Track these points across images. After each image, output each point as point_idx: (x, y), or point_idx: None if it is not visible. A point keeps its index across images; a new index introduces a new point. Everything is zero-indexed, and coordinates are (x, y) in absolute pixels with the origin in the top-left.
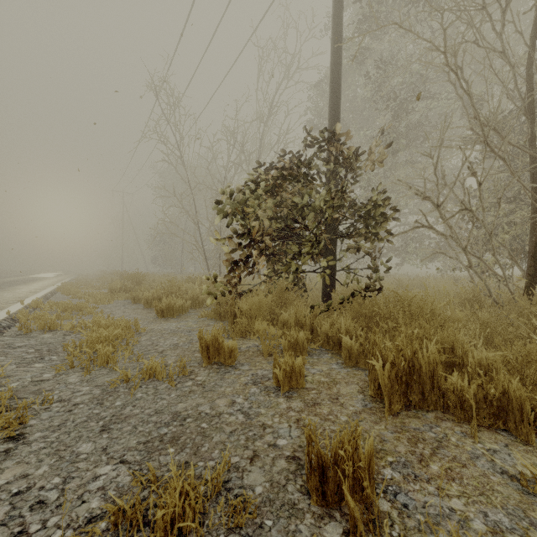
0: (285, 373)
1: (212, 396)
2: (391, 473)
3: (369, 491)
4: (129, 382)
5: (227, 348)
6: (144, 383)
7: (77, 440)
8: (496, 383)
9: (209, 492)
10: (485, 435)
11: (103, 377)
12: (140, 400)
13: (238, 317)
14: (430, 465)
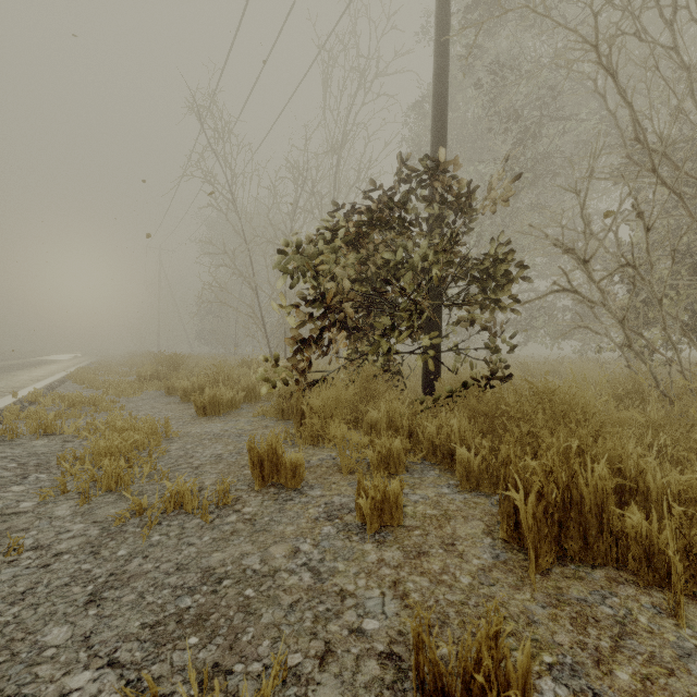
0: (375, 505)
1: (265, 540)
2: (553, 688)
3: None
4: (144, 515)
5: (290, 464)
6: (166, 518)
7: (46, 621)
8: None
9: None
10: (692, 612)
11: (107, 507)
12: (156, 547)
13: (307, 416)
14: (615, 671)
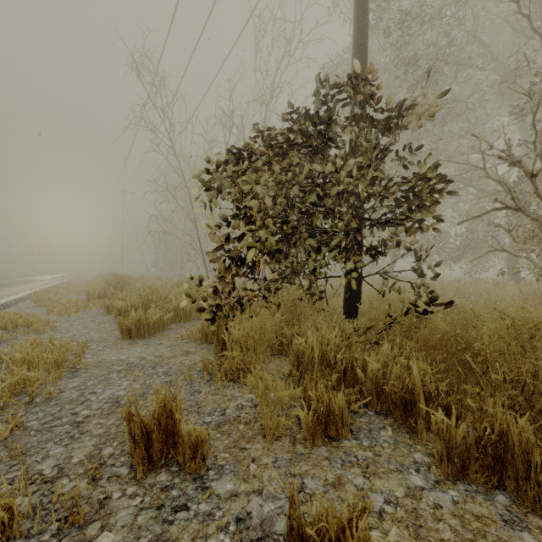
0: None
1: None
2: None
3: None
4: None
5: (188, 439)
6: None
7: None
8: None
9: None
10: None
11: None
12: None
13: (227, 347)
14: None
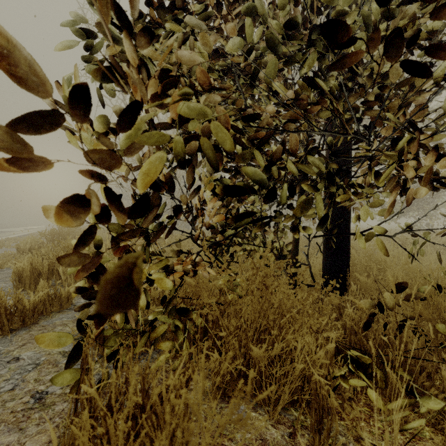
0: None
1: None
2: None
3: None
4: None
5: None
6: None
7: None
8: None
9: None
10: None
11: None
12: None
13: None
14: None
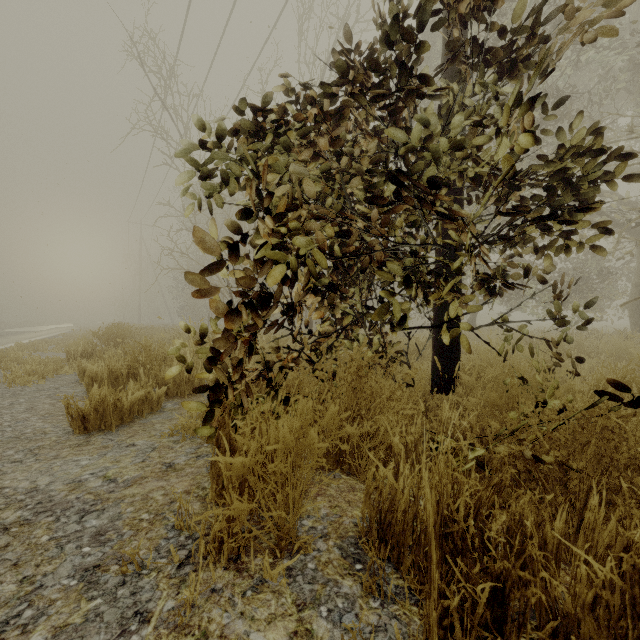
0: None
1: None
2: None
3: None
4: None
5: None
6: None
7: None
8: None
9: None
10: None
11: None
12: None
13: (226, 484)
14: None
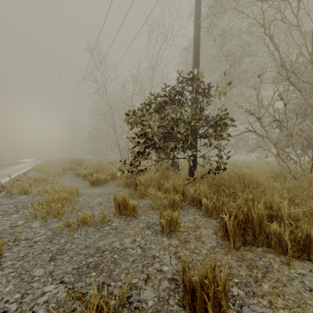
0: (167, 222)
1: (121, 236)
2: (237, 291)
3: (225, 308)
4: (70, 227)
5: (131, 205)
6: (79, 228)
7: (34, 267)
8: (301, 229)
9: (117, 305)
10: (296, 263)
11: (54, 223)
12: (76, 239)
13: (138, 186)
14: (263, 285)
